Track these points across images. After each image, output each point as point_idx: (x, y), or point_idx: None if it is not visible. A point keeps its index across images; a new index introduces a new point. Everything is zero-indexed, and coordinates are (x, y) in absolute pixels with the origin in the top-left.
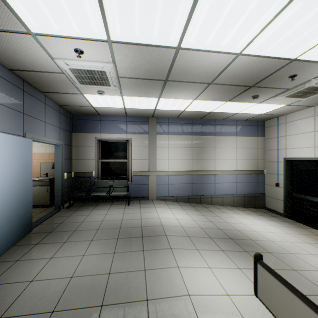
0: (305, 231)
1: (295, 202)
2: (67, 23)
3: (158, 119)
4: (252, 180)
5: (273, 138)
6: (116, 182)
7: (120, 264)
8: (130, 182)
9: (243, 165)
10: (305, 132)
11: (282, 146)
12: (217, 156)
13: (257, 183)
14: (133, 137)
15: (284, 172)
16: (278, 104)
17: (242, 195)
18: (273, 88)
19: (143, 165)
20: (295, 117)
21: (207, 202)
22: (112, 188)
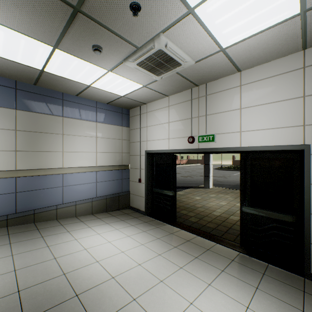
0: (160, 231)
1: (155, 198)
2: None
3: None
4: (116, 177)
5: (136, 129)
6: None
7: None
8: None
9: (106, 160)
10: (162, 123)
11: (144, 138)
12: (67, 147)
13: (122, 180)
14: None
15: (146, 166)
16: (135, 82)
17: (104, 197)
18: (117, 36)
19: None
20: (155, 107)
21: (49, 217)
22: None
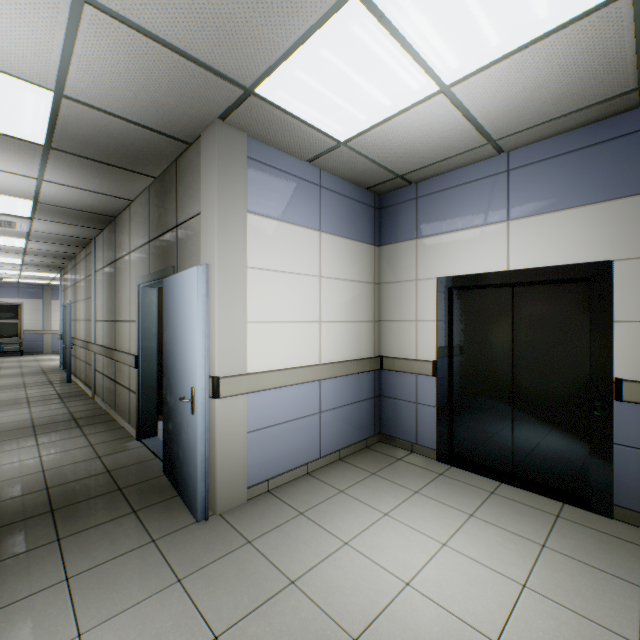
0: None
1: None
2: (3, 272)
3: (55, 287)
4: None
5: None
6: (7, 340)
7: (26, 363)
8: (24, 339)
9: None
10: None
11: None
12: None
13: None
14: (27, 301)
15: None
16: None
17: None
18: None
19: (38, 325)
20: None
21: None
22: (3, 345)
